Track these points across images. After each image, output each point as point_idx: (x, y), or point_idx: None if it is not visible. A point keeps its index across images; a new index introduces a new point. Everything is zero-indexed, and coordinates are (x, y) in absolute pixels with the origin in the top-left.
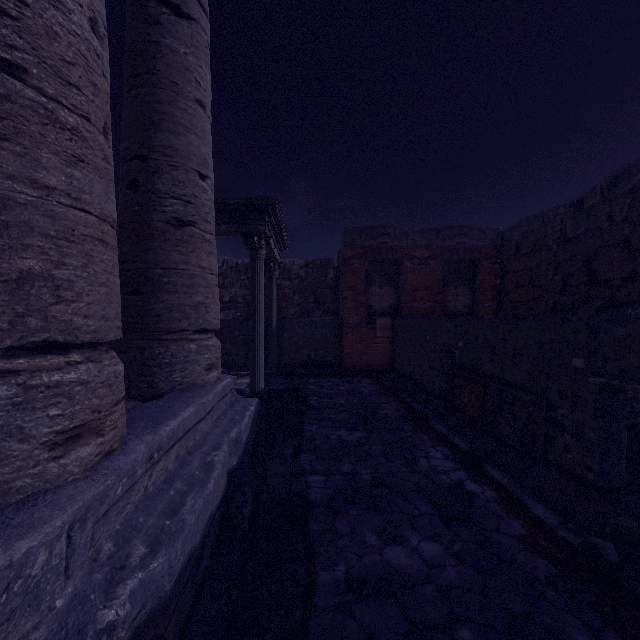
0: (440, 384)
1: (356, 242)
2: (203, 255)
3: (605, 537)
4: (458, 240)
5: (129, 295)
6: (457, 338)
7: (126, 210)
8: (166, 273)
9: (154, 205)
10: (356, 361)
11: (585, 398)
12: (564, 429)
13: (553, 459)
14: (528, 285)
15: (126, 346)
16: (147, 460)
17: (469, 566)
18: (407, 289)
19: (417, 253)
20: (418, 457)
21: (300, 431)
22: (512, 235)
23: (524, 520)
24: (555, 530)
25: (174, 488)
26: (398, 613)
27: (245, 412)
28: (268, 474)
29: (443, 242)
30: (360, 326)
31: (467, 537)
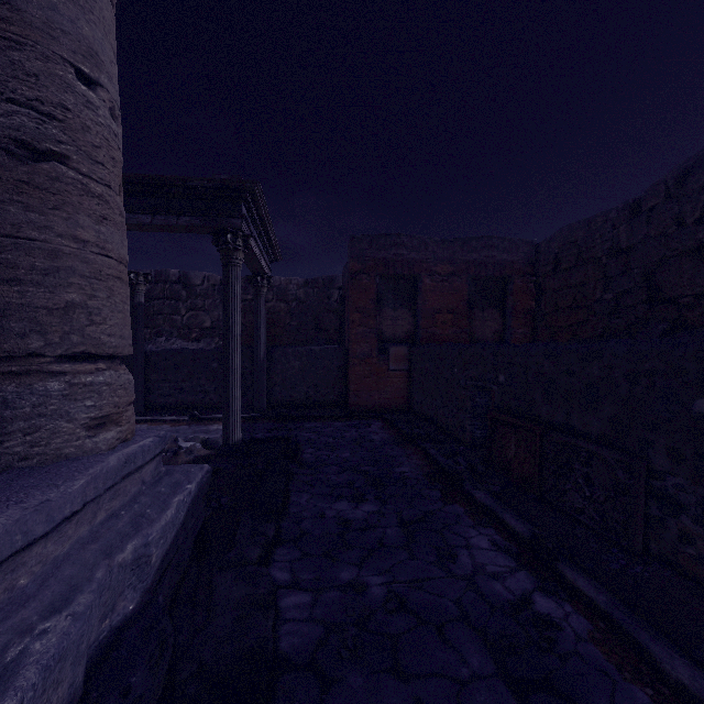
0: (472, 430)
1: (365, 253)
2: (83, 219)
3: None
4: (487, 253)
5: None
6: (497, 370)
7: None
8: None
9: None
10: (365, 399)
11: None
12: (680, 508)
13: (659, 552)
14: (570, 306)
15: None
16: None
17: None
18: (426, 311)
19: (438, 268)
20: (455, 548)
21: (283, 505)
22: (550, 247)
23: (653, 686)
24: None
25: None
26: None
27: (172, 497)
28: (213, 601)
29: (469, 255)
30: (370, 356)
31: None
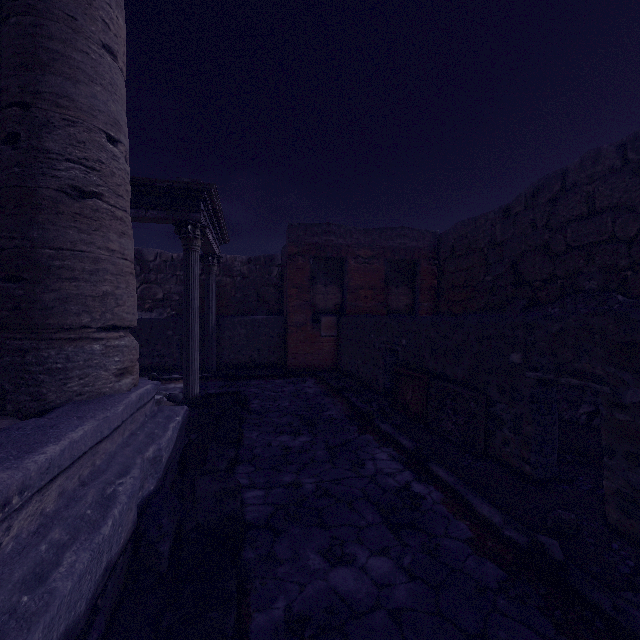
0: (384, 382)
1: (301, 238)
2: (112, 235)
3: (546, 532)
4: (400, 241)
5: (5, 281)
6: (401, 336)
7: (1, 171)
8: (59, 255)
9: (41, 167)
10: (301, 361)
11: (522, 392)
12: (503, 423)
13: (493, 453)
14: (462, 285)
15: None
16: None
17: (420, 581)
18: (352, 288)
19: (361, 252)
20: (364, 460)
21: (238, 439)
22: (448, 238)
23: (470, 520)
24: (501, 529)
25: (48, 540)
26: None
27: (169, 424)
28: (197, 494)
29: (386, 242)
30: (305, 325)
31: (416, 546)
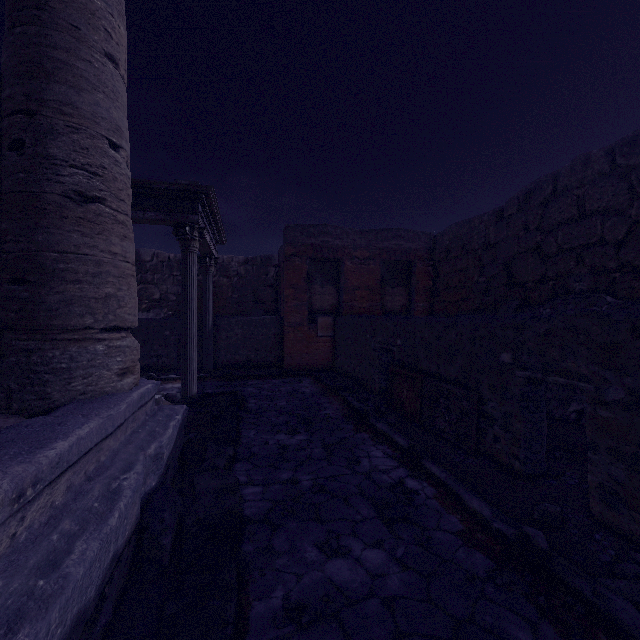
0: (380, 382)
1: (297, 239)
2: (114, 239)
3: (533, 524)
4: (395, 242)
5: (10, 284)
6: (396, 336)
7: (6, 177)
8: (63, 258)
9: (46, 173)
10: (297, 361)
11: (512, 391)
12: (494, 421)
13: (484, 450)
14: (457, 286)
15: (6, 348)
16: (13, 500)
17: (412, 571)
18: (348, 288)
19: (357, 253)
20: (360, 457)
21: (236, 438)
22: (443, 239)
23: (461, 514)
24: (490, 522)
25: (59, 530)
26: (341, 639)
27: (169, 422)
28: (197, 491)
29: (382, 243)
30: (301, 325)
31: (409, 539)
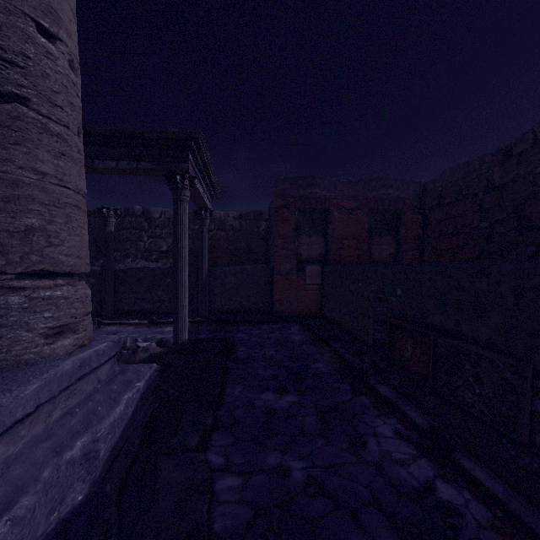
0: (374, 333)
1: (286, 192)
2: (43, 153)
3: None
4: (383, 191)
5: None
6: (395, 285)
7: None
8: None
9: None
10: (286, 307)
11: None
12: None
13: None
14: (452, 233)
15: None
16: None
17: None
18: (335, 238)
19: (345, 203)
20: (364, 436)
21: (220, 395)
22: (435, 186)
23: None
24: None
25: None
26: None
27: (122, 394)
28: (157, 484)
29: (369, 193)
30: (290, 273)
31: None
